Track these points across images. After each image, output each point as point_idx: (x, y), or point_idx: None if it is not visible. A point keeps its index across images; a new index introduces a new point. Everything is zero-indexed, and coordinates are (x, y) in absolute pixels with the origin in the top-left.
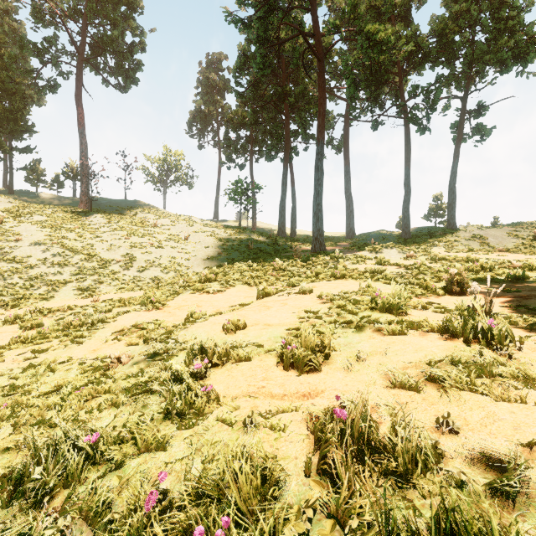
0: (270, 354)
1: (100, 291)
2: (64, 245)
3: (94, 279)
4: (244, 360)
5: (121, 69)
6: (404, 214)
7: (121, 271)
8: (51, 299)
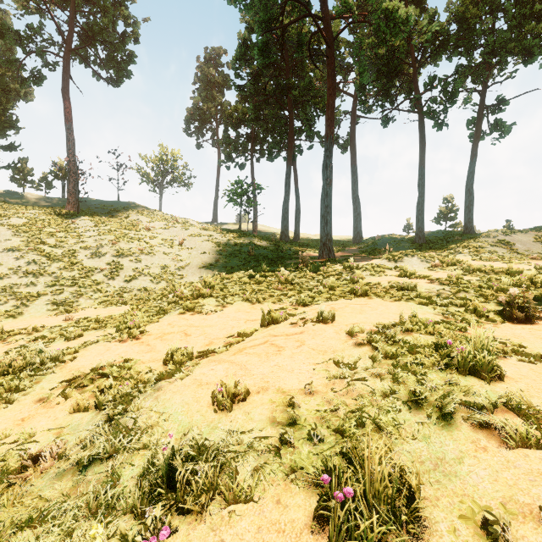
0: (294, 483)
1: (78, 306)
2: (42, 252)
3: (72, 291)
4: (246, 498)
5: (113, 61)
6: (417, 217)
7: (106, 281)
8: (19, 316)
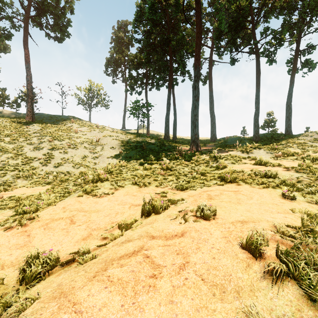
0: None
1: (15, 185)
2: None
3: (13, 174)
4: None
5: (57, 25)
6: (254, 124)
7: (40, 167)
8: None
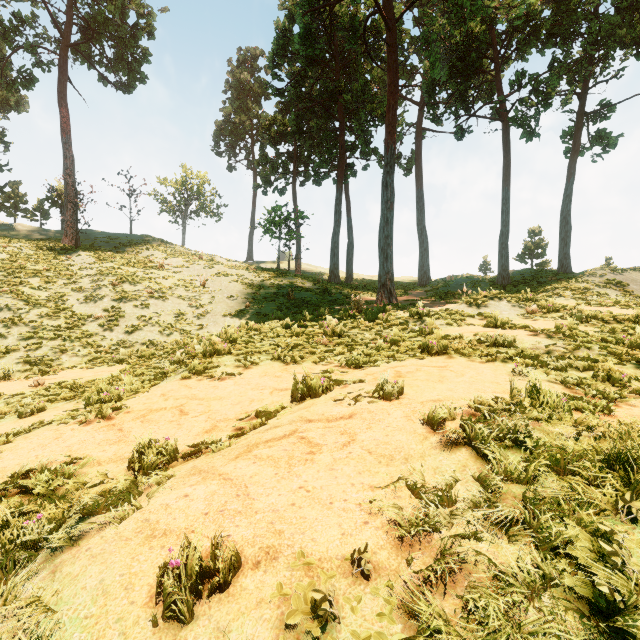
0: None
1: (59, 365)
2: (20, 295)
3: (53, 345)
4: None
5: (122, 60)
6: (500, 252)
7: (100, 333)
8: None
